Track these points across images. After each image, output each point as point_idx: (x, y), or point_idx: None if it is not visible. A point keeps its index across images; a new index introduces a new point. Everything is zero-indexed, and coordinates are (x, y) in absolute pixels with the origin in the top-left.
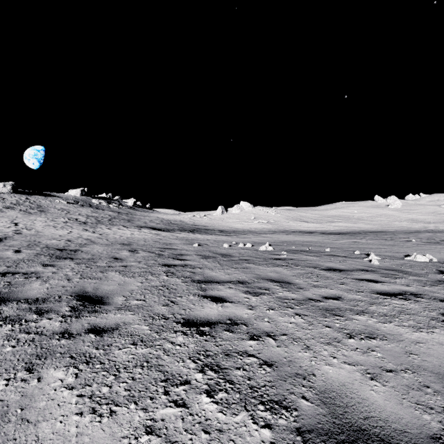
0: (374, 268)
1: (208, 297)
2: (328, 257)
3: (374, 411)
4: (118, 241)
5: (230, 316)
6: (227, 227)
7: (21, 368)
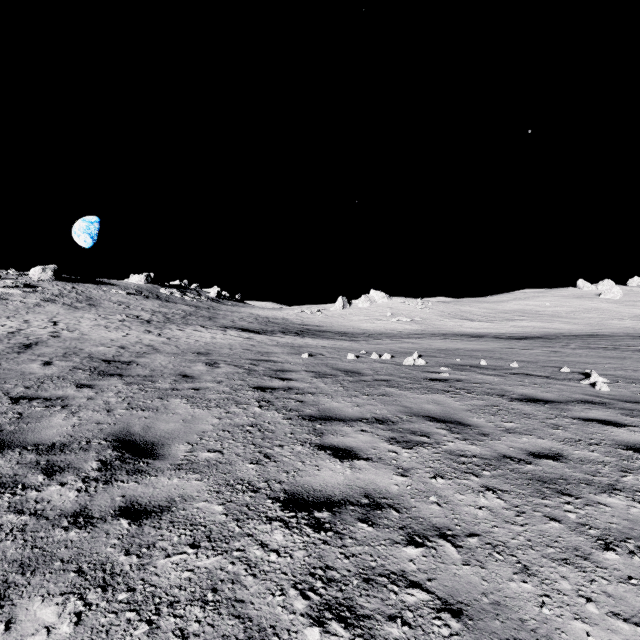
0: (603, 398)
1: (327, 449)
2: (518, 378)
3: None
4: (191, 349)
5: (367, 489)
6: (350, 327)
7: None
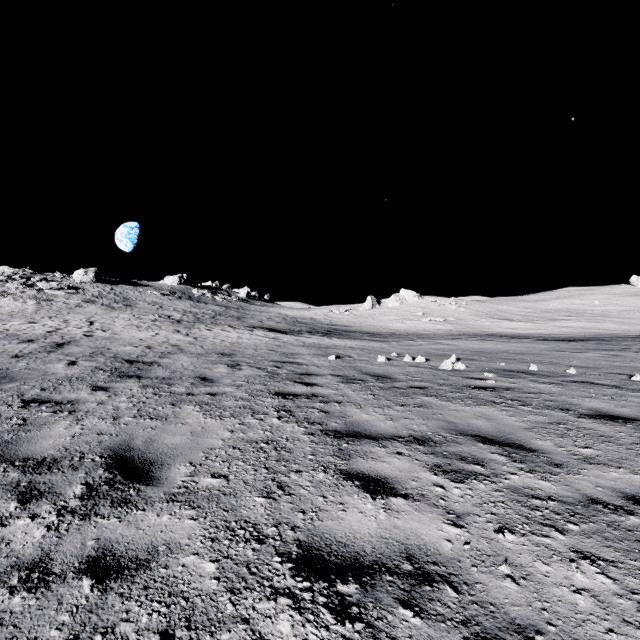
0: None
1: (354, 479)
2: (581, 387)
3: None
4: (216, 349)
5: (409, 546)
6: (380, 327)
7: None
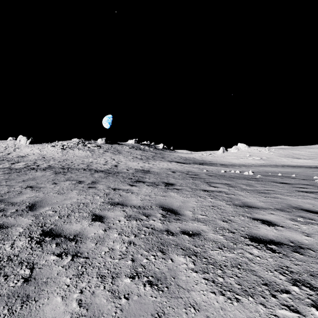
0: (315, 184)
1: (211, 186)
2: (288, 179)
3: (256, 205)
4: (163, 168)
5: (219, 190)
6: (226, 162)
7: (163, 192)
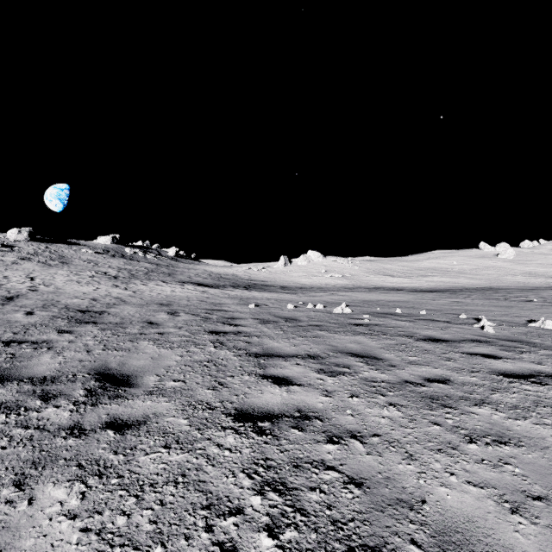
0: (489, 337)
1: (268, 378)
2: (425, 323)
3: None
4: (155, 301)
5: (299, 406)
6: (291, 282)
7: (8, 482)
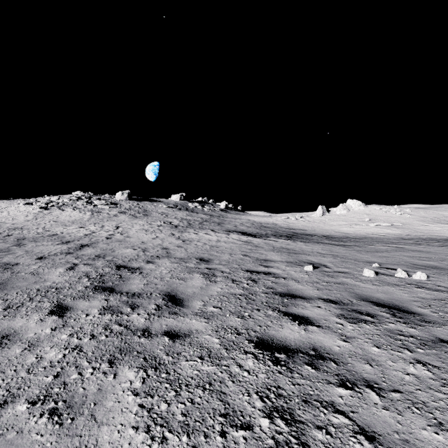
0: None
1: None
2: None
3: None
4: (197, 253)
5: None
6: (332, 231)
7: None
